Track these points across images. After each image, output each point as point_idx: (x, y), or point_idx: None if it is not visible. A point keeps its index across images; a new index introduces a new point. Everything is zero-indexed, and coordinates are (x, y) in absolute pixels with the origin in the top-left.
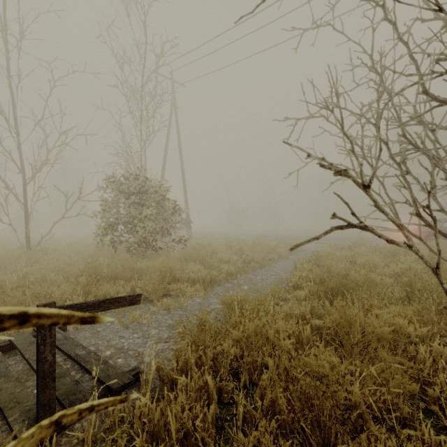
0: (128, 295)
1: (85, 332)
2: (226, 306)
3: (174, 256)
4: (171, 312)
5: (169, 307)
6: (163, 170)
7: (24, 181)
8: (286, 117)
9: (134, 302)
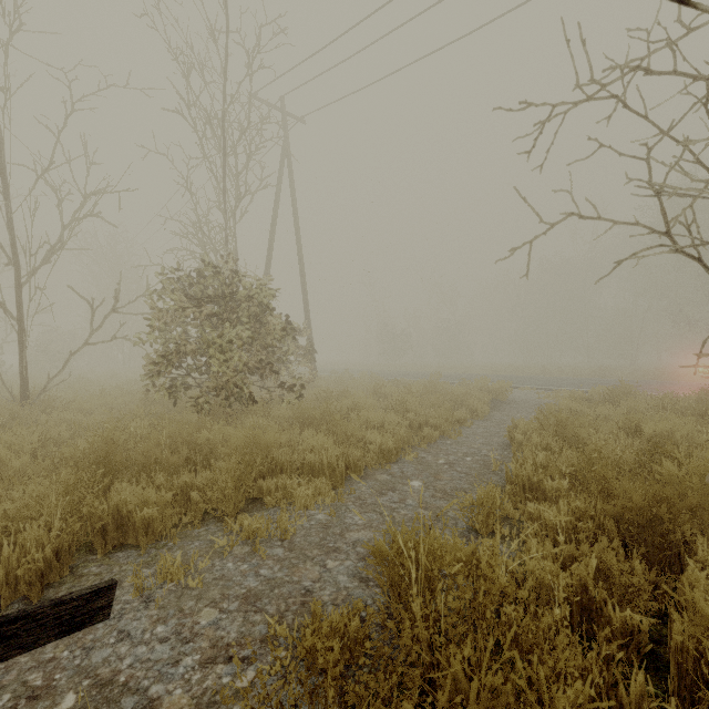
0: (55, 602)
1: None
2: (385, 568)
3: (281, 415)
4: (258, 551)
5: (256, 536)
6: (268, 264)
7: (17, 279)
8: (525, 102)
9: (81, 620)
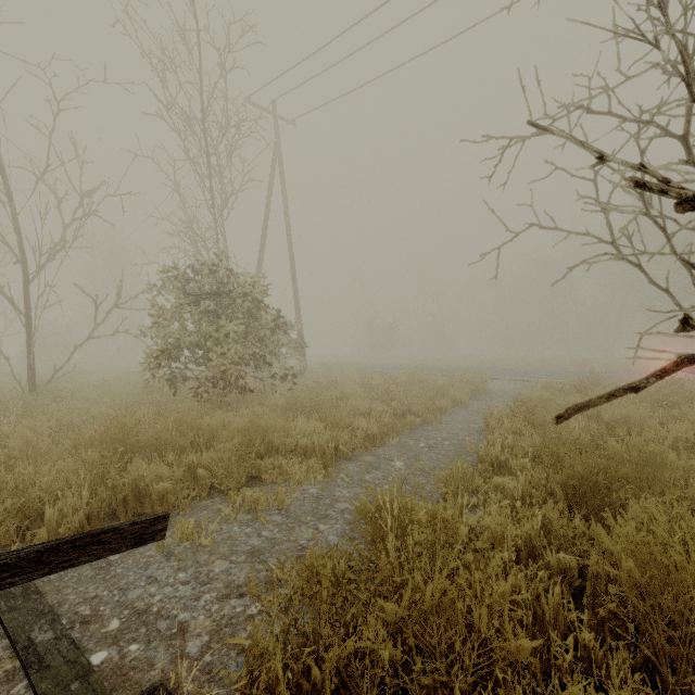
0: (131, 522)
1: (83, 566)
2: (367, 521)
3: (275, 404)
4: (259, 518)
5: (257, 506)
6: (261, 261)
7: (25, 276)
8: (487, 134)
9: (147, 537)
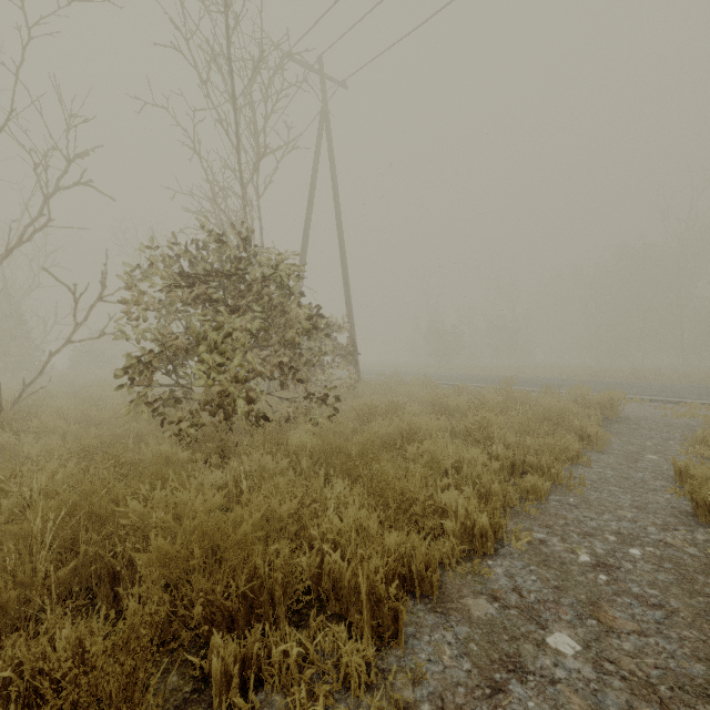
0: None
1: None
2: None
3: (301, 445)
4: None
5: None
6: (304, 250)
7: None
8: None
9: None
